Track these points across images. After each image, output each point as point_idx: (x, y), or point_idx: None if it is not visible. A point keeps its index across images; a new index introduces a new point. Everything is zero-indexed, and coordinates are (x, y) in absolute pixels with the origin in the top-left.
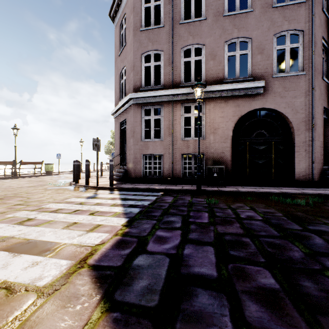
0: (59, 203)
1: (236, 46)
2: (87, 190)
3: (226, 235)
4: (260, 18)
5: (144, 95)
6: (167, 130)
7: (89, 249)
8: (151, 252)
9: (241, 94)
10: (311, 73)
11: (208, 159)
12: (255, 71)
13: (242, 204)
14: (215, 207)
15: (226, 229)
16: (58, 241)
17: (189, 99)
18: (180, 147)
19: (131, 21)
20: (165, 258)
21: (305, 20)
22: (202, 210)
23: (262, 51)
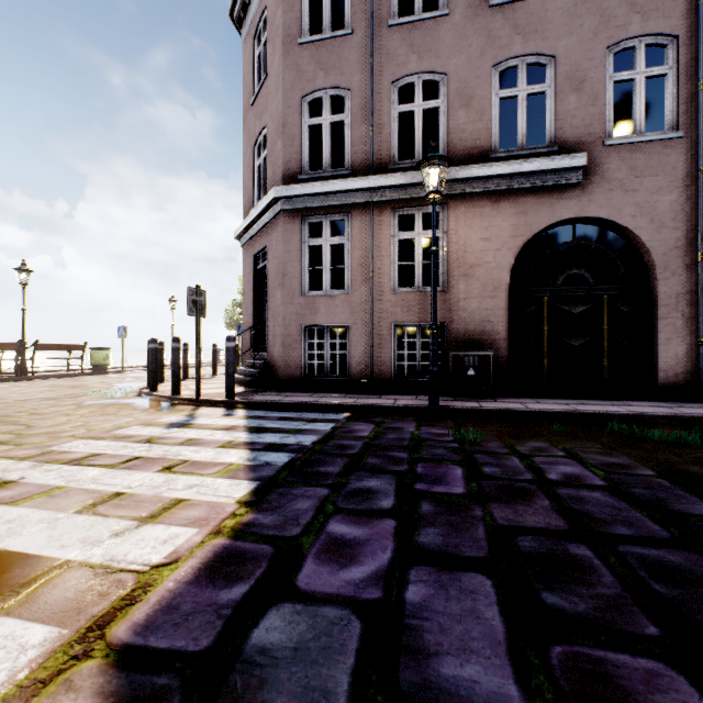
0: (97, 439)
1: (520, 74)
2: (173, 407)
3: (521, 536)
4: (575, 9)
5: (308, 190)
6: (361, 270)
7: (128, 581)
8: (309, 596)
9: (531, 186)
10: (697, 134)
11: (454, 336)
12: (564, 132)
13: (543, 443)
14: (479, 452)
15: (519, 516)
16: (50, 553)
17: (410, 200)
18: (390, 310)
19: (278, 23)
20: (349, 619)
21: (681, 12)
22: (447, 459)
23: (580, 85)
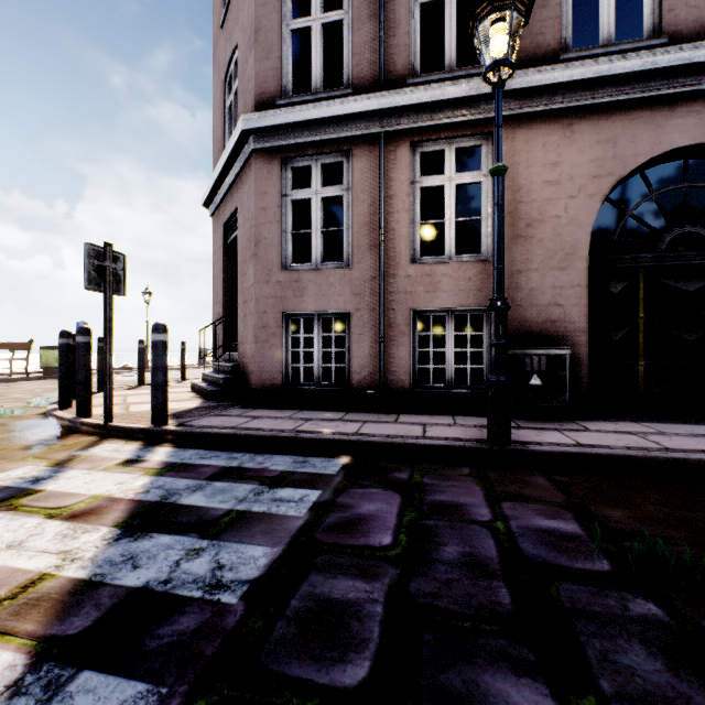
0: None
1: None
2: (59, 440)
3: None
4: None
5: (289, 117)
6: (366, 232)
7: None
8: None
9: (623, 100)
10: None
11: None
12: (676, 16)
13: None
14: None
15: None
16: None
17: (438, 128)
18: (408, 289)
19: None
20: None
21: None
22: None
23: None
